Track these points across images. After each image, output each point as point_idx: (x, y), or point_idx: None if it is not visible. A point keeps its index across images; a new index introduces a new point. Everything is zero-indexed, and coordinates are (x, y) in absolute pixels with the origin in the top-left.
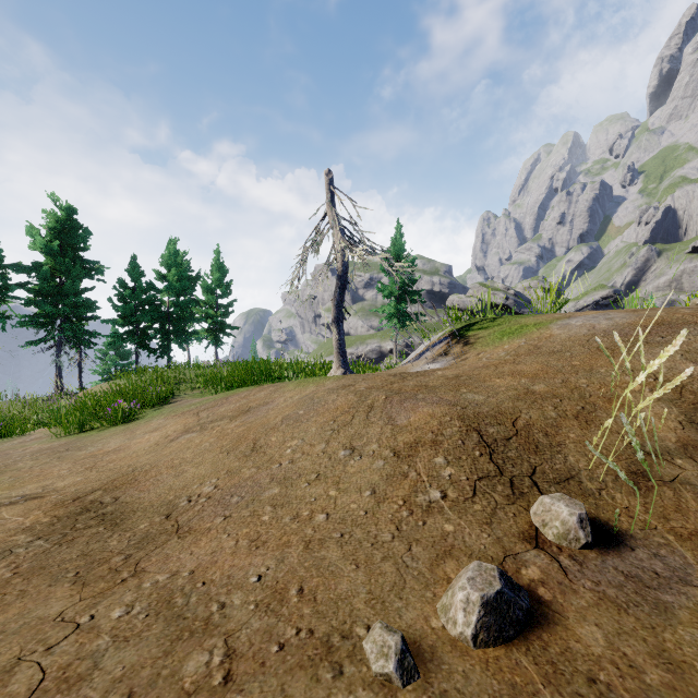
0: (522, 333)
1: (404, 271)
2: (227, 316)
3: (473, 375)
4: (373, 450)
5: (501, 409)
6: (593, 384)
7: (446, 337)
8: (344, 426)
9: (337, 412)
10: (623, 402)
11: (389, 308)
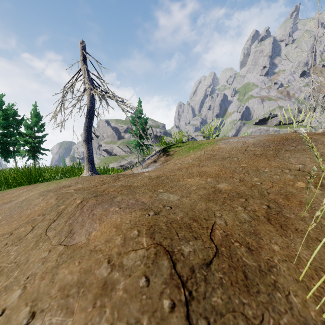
0: (201, 147)
1: (142, 123)
2: (41, 143)
3: (170, 175)
4: (4, 307)
5: (195, 213)
6: (265, 182)
7: (157, 152)
8: (10, 246)
9: (24, 221)
10: (300, 199)
11: (135, 141)
